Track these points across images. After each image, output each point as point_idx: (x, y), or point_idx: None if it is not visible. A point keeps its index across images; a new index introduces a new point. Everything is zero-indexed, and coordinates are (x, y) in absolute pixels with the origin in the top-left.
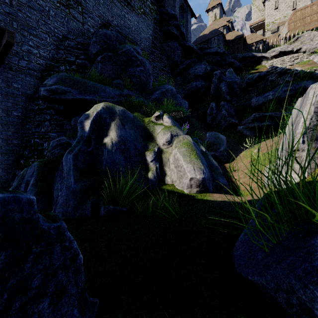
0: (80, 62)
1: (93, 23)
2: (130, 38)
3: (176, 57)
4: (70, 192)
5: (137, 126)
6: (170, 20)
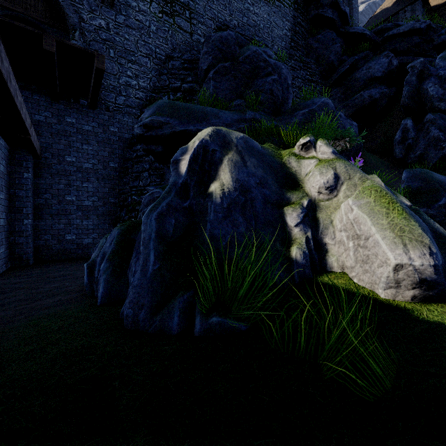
0: (187, 86)
1: (204, 30)
2: (256, 40)
3: (331, 56)
4: (146, 280)
5: (269, 163)
6: None
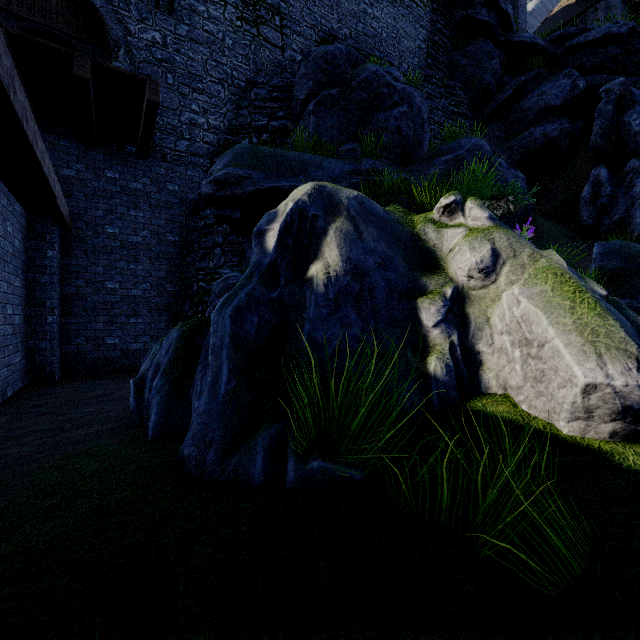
0: (277, 125)
1: (301, 43)
2: (377, 56)
3: (486, 78)
4: (216, 405)
5: (395, 234)
6: None
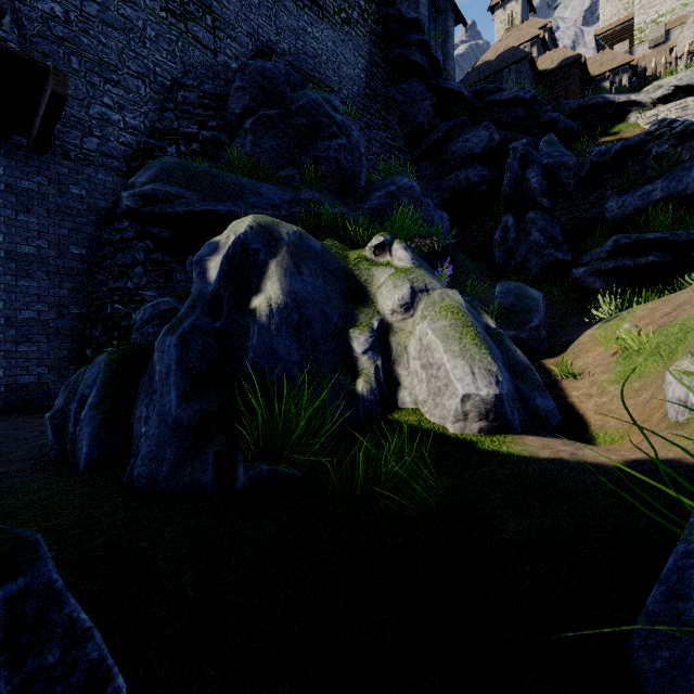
0: (209, 135)
1: (236, 49)
2: (317, 77)
3: (420, 117)
4: (166, 427)
5: (331, 269)
6: (407, 33)
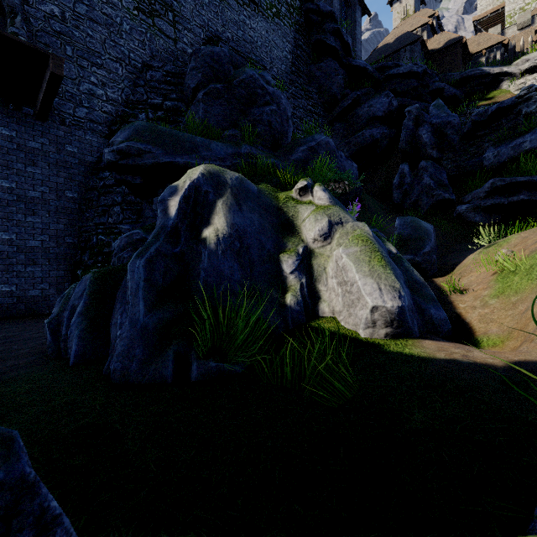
0: (171, 105)
1: (191, 38)
2: (253, 59)
3: (334, 88)
4: (136, 331)
5: (265, 207)
6: (324, 23)
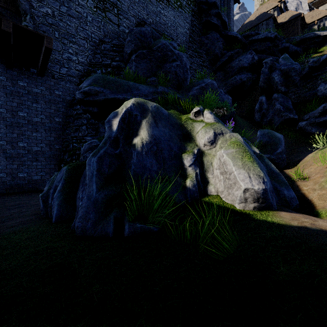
0: (115, 64)
1: (128, 23)
2: (166, 34)
3: (216, 50)
4: (91, 203)
5: (173, 124)
6: (210, 9)
